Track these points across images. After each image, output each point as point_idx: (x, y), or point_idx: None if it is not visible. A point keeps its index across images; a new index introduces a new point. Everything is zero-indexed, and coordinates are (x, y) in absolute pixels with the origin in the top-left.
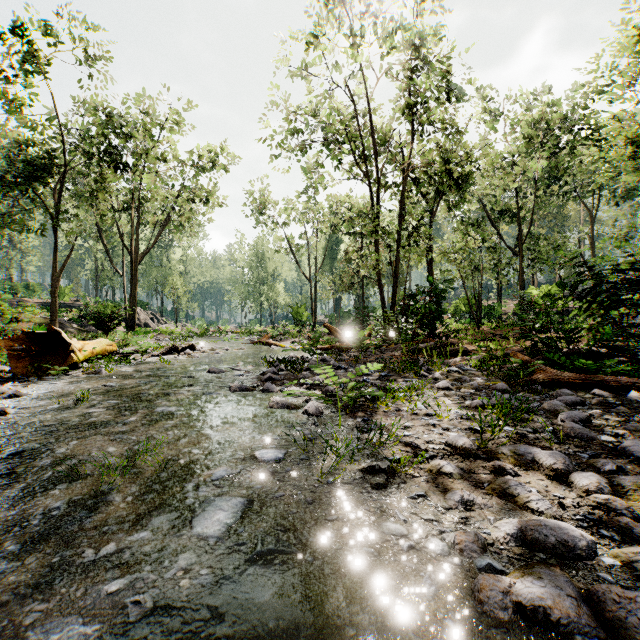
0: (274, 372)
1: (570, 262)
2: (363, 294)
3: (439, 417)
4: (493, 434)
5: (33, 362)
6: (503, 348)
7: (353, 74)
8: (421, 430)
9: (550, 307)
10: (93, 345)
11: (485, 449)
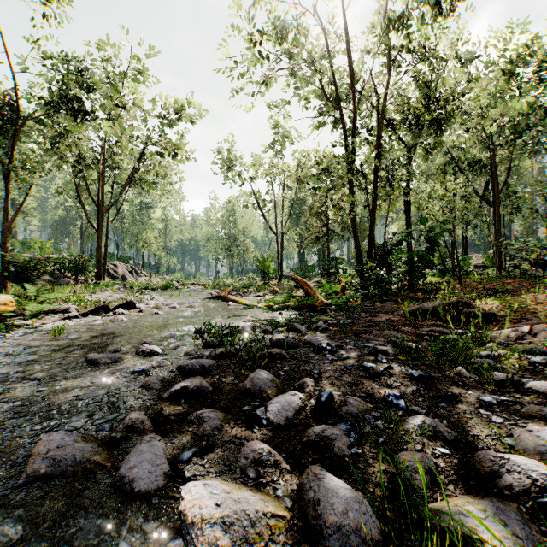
0: (202, 366)
1: None
2: (328, 247)
3: None
4: None
5: None
6: None
7: None
8: None
9: None
10: None
11: None
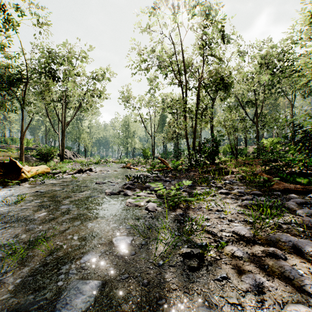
0: (131, 183)
1: (289, 125)
2: (178, 143)
3: (225, 212)
4: (262, 226)
5: (2, 178)
6: (254, 170)
7: (173, 30)
8: (215, 221)
9: (273, 149)
10: (37, 169)
11: (258, 236)
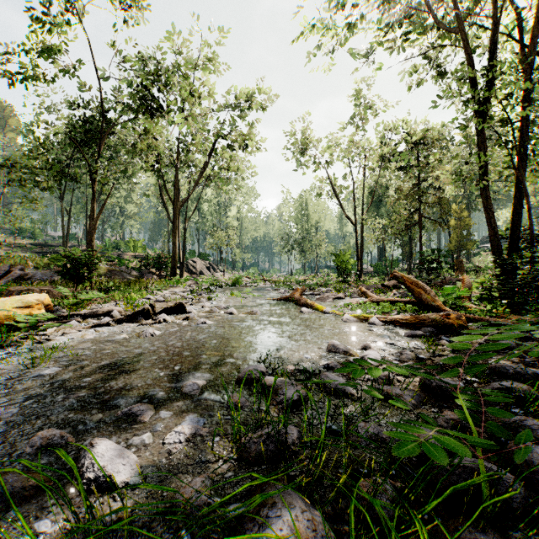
0: None
1: None
2: (420, 238)
3: None
4: None
5: None
6: None
7: None
8: None
9: None
10: None
11: None
